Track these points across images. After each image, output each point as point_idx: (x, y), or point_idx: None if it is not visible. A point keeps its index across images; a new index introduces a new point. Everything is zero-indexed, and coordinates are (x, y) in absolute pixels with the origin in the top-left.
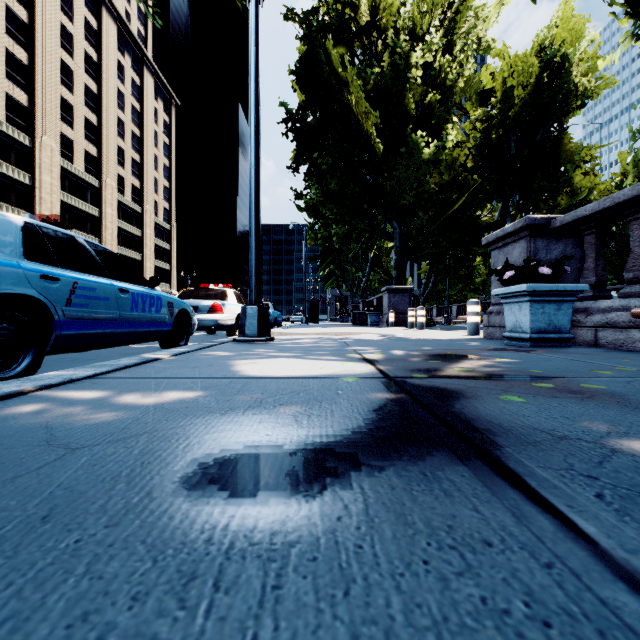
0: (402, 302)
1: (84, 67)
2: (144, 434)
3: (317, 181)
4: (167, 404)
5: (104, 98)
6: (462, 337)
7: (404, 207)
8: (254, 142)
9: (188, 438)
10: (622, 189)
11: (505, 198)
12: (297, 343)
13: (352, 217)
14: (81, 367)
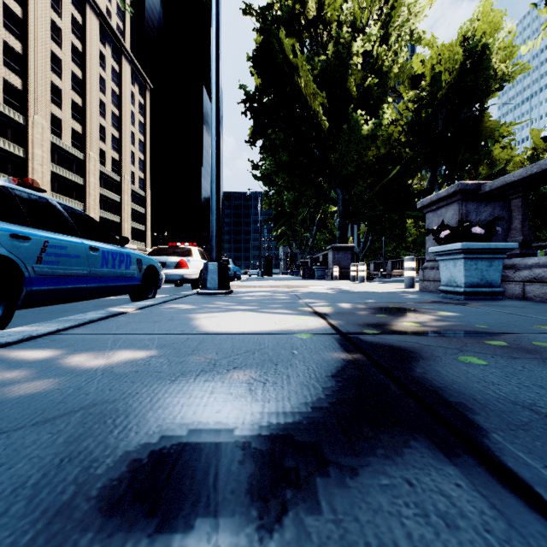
0: (345, 258)
1: (71, 56)
2: (79, 411)
3: (271, 153)
4: (117, 367)
5: (88, 83)
6: (400, 290)
7: (346, 176)
8: (215, 116)
9: (127, 417)
10: (533, 161)
11: (433, 168)
12: (253, 296)
13: (301, 185)
14: (46, 322)
